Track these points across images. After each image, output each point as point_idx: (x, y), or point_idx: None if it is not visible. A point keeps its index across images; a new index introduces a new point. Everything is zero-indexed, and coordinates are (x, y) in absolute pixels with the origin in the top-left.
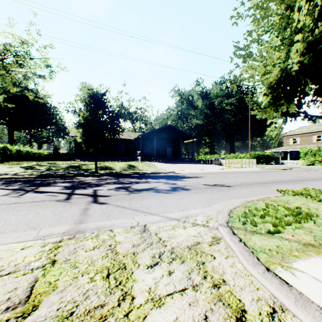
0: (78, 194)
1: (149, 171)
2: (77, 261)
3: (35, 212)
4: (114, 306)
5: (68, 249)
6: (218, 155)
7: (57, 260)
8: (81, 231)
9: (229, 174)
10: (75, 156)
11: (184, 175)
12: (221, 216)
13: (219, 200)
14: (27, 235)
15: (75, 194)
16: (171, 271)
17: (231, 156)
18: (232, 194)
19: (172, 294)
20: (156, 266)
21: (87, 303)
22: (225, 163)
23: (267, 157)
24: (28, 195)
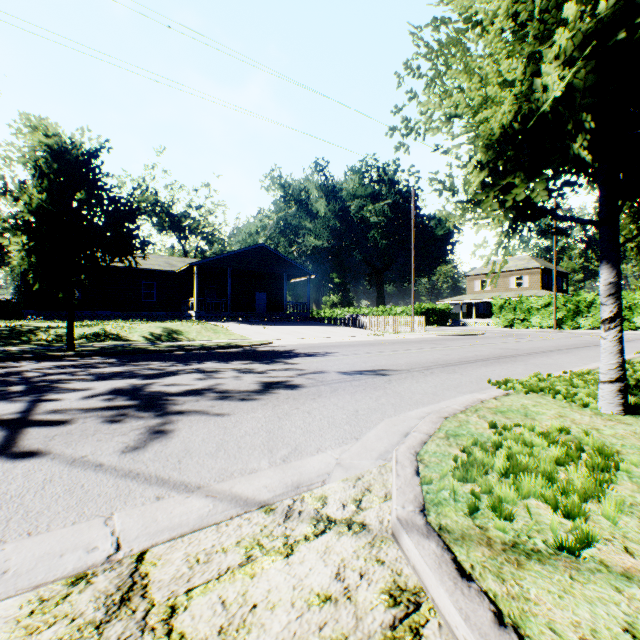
0: None
1: (212, 343)
2: None
3: None
4: None
5: None
6: (356, 309)
7: None
8: None
9: (382, 347)
10: (27, 307)
11: (292, 351)
12: (399, 482)
13: (376, 417)
14: None
15: None
16: None
17: (379, 310)
18: (401, 395)
19: None
20: None
21: None
22: (370, 325)
23: (440, 313)
24: None
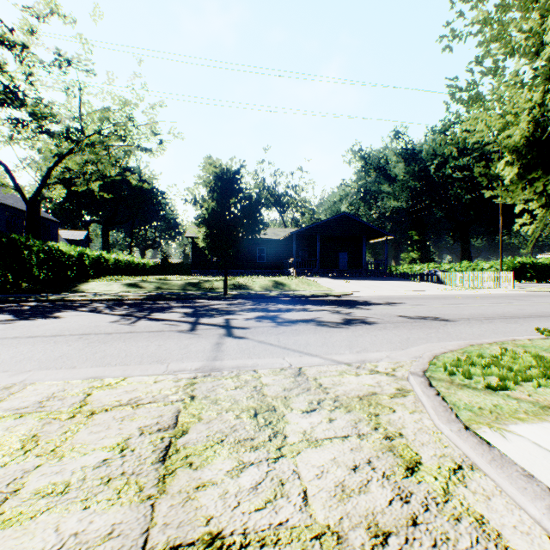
0: (205, 325)
1: (307, 293)
2: (218, 399)
3: (156, 344)
4: (265, 440)
5: (205, 386)
6: (435, 265)
7: (195, 396)
8: (217, 369)
9: (453, 300)
10: (193, 267)
11: (368, 301)
12: (417, 363)
13: (421, 342)
14: (155, 368)
15: (200, 324)
16: (332, 419)
17: (462, 266)
18: (449, 333)
19: (331, 438)
20: (313, 412)
21: (236, 435)
22: (448, 280)
23: (541, 267)
24: (141, 323)
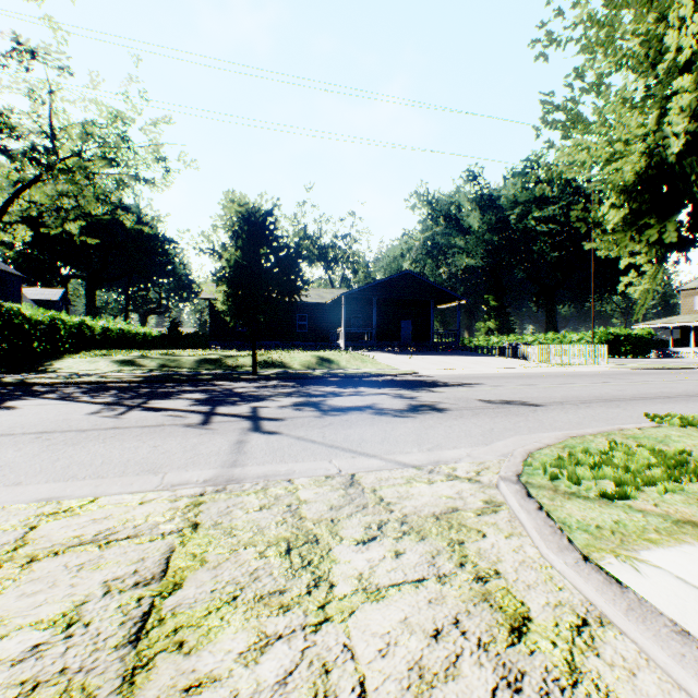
0: (223, 415)
1: (361, 372)
2: (234, 527)
3: (151, 445)
4: (301, 594)
5: (216, 507)
6: (517, 337)
7: (200, 524)
8: (236, 480)
9: (540, 380)
10: (212, 339)
11: (438, 381)
12: (508, 463)
13: (508, 434)
14: (144, 482)
15: (217, 414)
16: (399, 552)
17: (548, 338)
18: (541, 421)
19: (399, 584)
20: (372, 542)
21: (257, 586)
22: (532, 355)
23: (637, 340)
24: (133, 414)
